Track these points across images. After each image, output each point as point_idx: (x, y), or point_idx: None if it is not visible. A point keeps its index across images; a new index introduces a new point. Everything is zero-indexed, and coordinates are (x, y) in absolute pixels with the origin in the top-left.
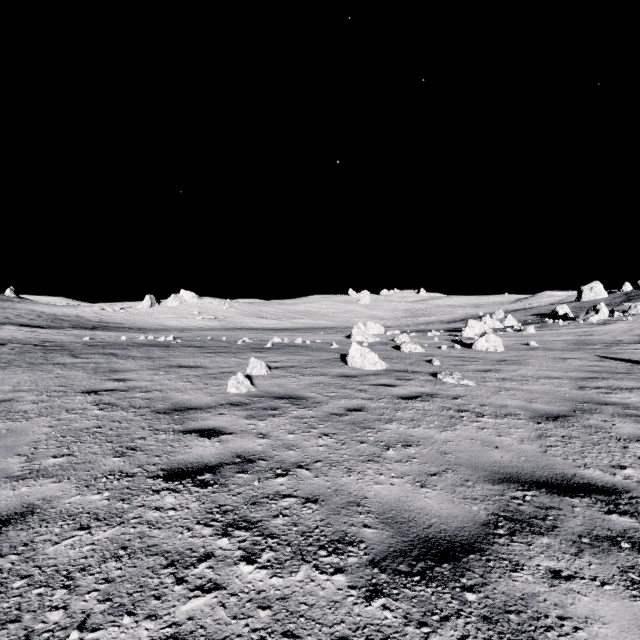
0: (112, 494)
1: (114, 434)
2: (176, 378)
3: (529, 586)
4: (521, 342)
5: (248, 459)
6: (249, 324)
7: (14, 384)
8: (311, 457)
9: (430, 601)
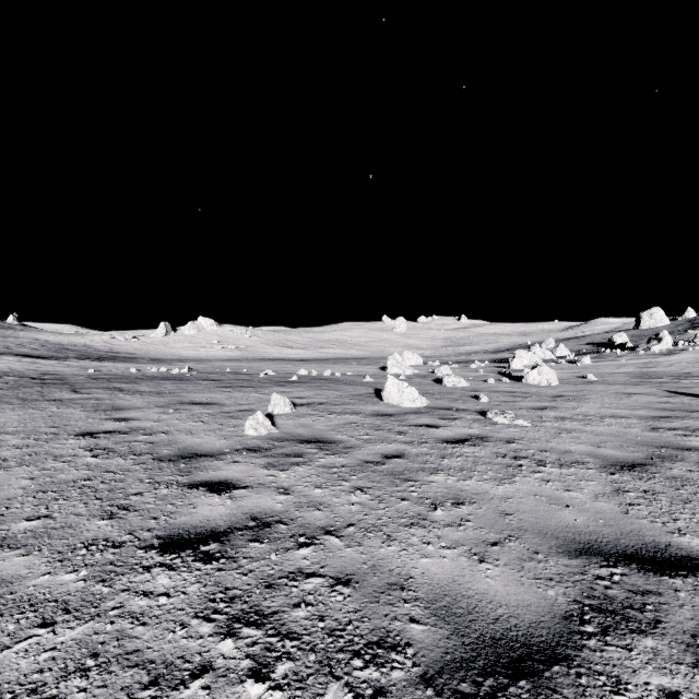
0: (91, 572)
1: (105, 488)
2: (187, 417)
3: None
4: (577, 375)
5: (265, 522)
6: (273, 354)
7: None
8: (342, 519)
9: None
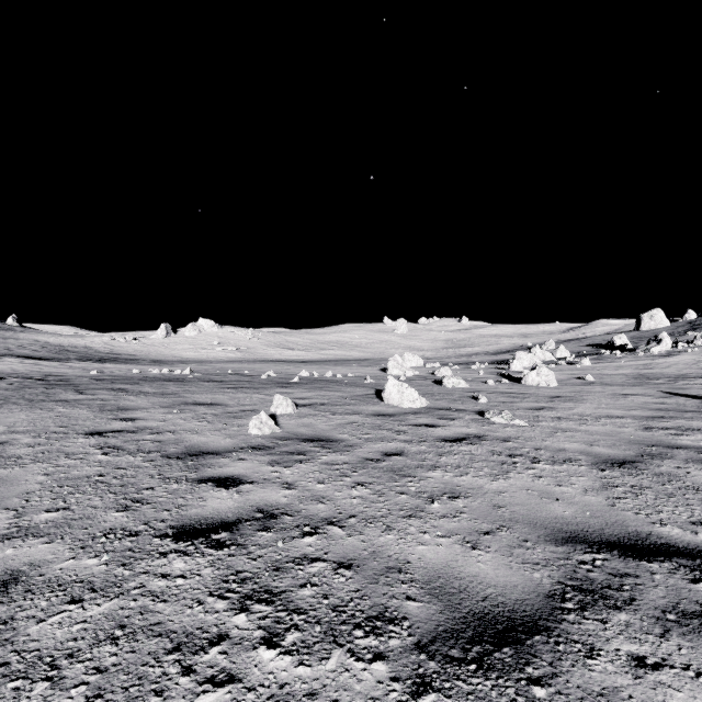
0: (112, 558)
1: (118, 483)
2: (191, 417)
3: (609, 678)
4: (576, 376)
5: (271, 514)
6: (274, 356)
7: (9, 424)
8: (344, 511)
9: (490, 698)
